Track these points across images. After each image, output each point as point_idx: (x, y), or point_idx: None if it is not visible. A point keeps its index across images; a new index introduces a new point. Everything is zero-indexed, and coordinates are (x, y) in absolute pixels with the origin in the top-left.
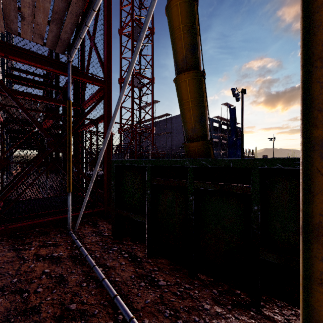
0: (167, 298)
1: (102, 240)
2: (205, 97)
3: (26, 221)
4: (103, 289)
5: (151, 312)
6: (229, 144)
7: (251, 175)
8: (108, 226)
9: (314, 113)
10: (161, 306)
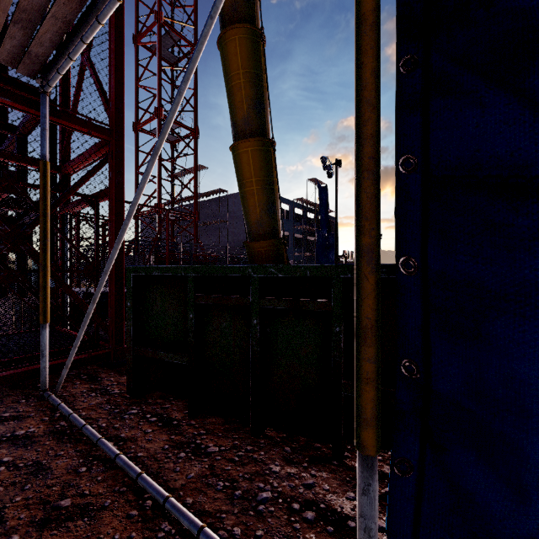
0: (221, 467)
1: (109, 402)
2: (275, 177)
3: None
4: (118, 472)
5: (197, 489)
6: (319, 243)
7: (332, 287)
8: (119, 379)
9: (362, 222)
10: (212, 479)
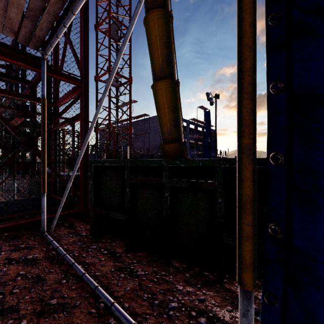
0: (145, 284)
1: (80, 240)
2: (179, 104)
3: None
4: (84, 284)
5: (131, 298)
6: (205, 145)
7: (216, 173)
8: (86, 227)
9: (243, 128)
10: (140, 292)
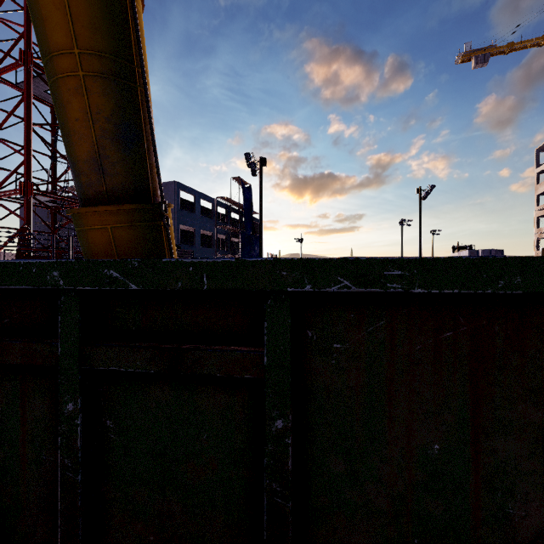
0: None
1: None
2: (139, 65)
3: None
4: None
5: None
6: (243, 244)
7: (267, 317)
8: None
9: None
10: None
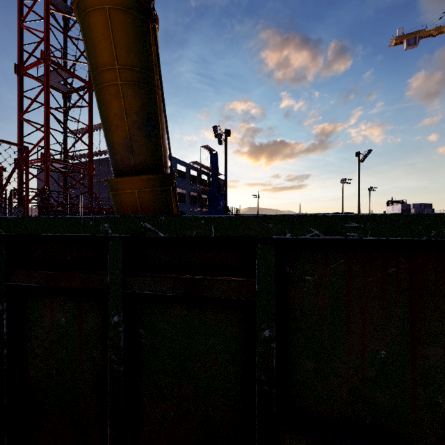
0: None
1: None
2: (157, 74)
3: None
4: None
5: None
6: (211, 200)
7: (257, 256)
8: None
9: None
10: None
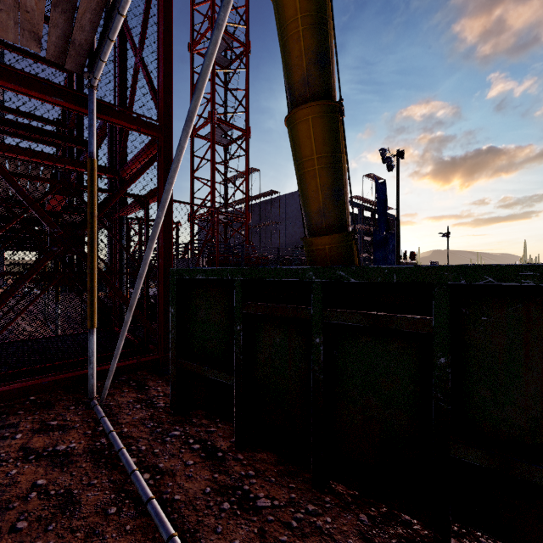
0: (274, 534)
1: (152, 417)
2: (343, 152)
3: (9, 384)
4: (149, 520)
5: None
6: (376, 243)
7: (434, 298)
8: (166, 390)
9: None
10: None
